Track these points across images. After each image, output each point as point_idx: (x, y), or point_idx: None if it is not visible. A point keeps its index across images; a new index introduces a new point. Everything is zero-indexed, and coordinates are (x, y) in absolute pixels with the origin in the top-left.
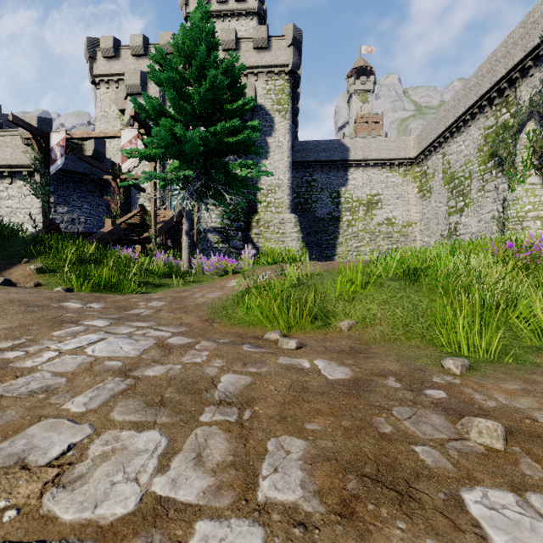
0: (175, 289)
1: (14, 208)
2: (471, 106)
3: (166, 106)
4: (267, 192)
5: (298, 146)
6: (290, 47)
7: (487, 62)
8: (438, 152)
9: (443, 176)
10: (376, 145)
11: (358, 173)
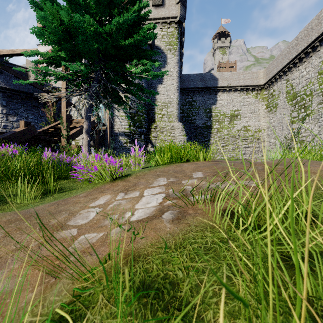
0: None
1: None
2: (313, 41)
3: None
4: (162, 107)
5: (183, 77)
6: (178, 4)
7: None
8: (282, 79)
9: (287, 96)
10: (236, 76)
11: (224, 96)
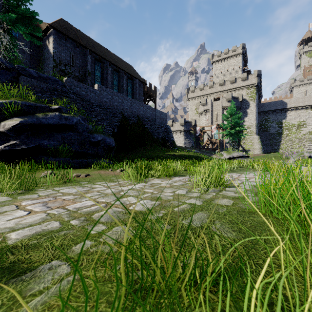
0: None
1: (176, 140)
2: None
3: (212, 107)
4: (247, 128)
5: (260, 105)
6: (256, 77)
7: None
8: None
9: None
10: (302, 100)
11: (292, 113)
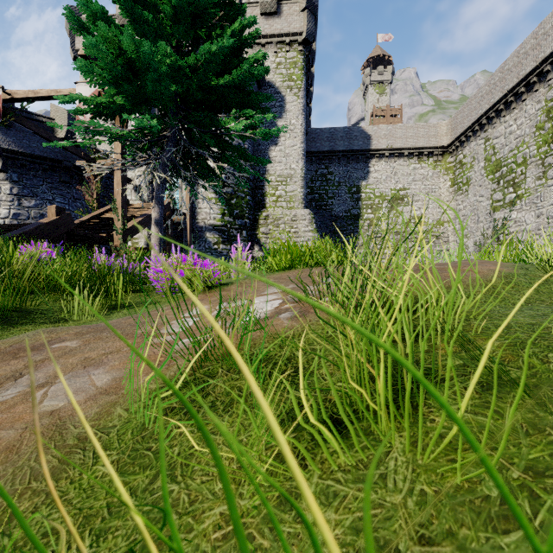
0: (31, 337)
1: None
2: (527, 74)
3: None
4: (277, 184)
5: (312, 134)
6: (304, 12)
7: (552, 15)
8: (478, 136)
9: (485, 165)
10: (402, 132)
11: (381, 165)
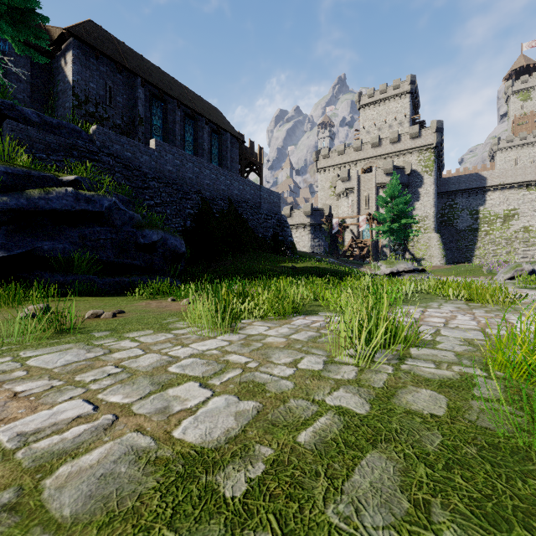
0: None
1: (298, 241)
2: None
3: (360, 184)
4: (418, 221)
5: (442, 182)
6: (434, 133)
7: None
8: None
9: None
10: (512, 172)
11: (495, 195)
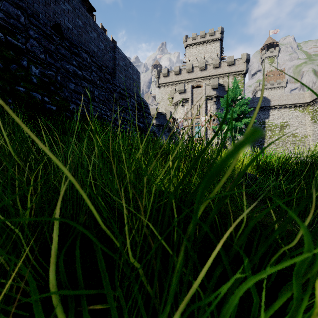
0: None
1: None
2: None
3: (193, 96)
4: None
5: None
6: (244, 63)
7: None
8: None
9: None
10: (285, 97)
11: (275, 112)
